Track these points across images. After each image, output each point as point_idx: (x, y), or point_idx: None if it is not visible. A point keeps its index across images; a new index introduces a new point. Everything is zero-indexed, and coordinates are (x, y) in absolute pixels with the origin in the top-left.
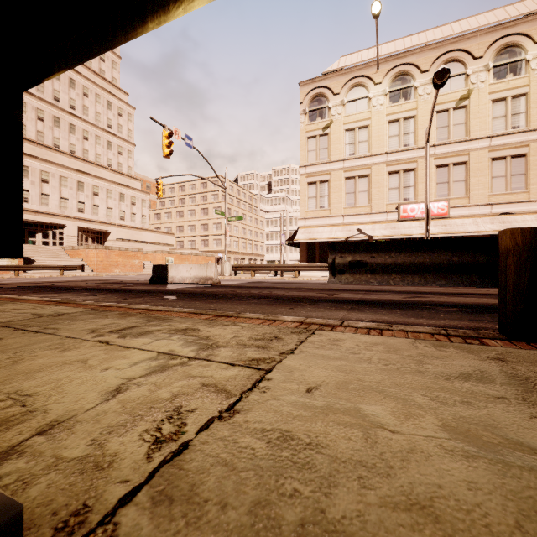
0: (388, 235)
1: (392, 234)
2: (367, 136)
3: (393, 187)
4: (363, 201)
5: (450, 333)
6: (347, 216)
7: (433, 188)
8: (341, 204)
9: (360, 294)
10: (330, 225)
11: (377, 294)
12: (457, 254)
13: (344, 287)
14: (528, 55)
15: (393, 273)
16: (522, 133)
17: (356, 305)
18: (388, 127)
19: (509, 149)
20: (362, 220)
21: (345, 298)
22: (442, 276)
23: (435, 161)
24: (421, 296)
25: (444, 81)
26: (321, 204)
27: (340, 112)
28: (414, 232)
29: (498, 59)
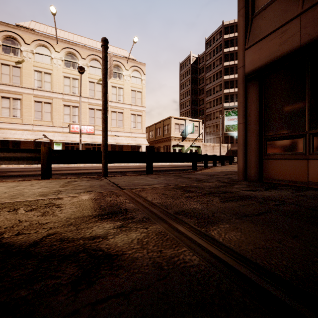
0: (63, 140)
1: (65, 140)
2: (51, 80)
3: (66, 114)
4: (48, 118)
5: (24, 180)
6: (36, 125)
7: (87, 119)
8: (32, 117)
9: (24, 172)
10: (22, 129)
11: (34, 172)
12: (31, 154)
13: (20, 170)
14: (123, 73)
15: (5, 160)
16: (122, 104)
17: (9, 177)
18: (64, 80)
19: (118, 109)
20: (47, 129)
21: (9, 175)
22: (26, 161)
23: (89, 105)
24: (57, 171)
25: (83, 72)
26: (14, 114)
27: (30, 56)
28: (77, 139)
29: (114, 69)
